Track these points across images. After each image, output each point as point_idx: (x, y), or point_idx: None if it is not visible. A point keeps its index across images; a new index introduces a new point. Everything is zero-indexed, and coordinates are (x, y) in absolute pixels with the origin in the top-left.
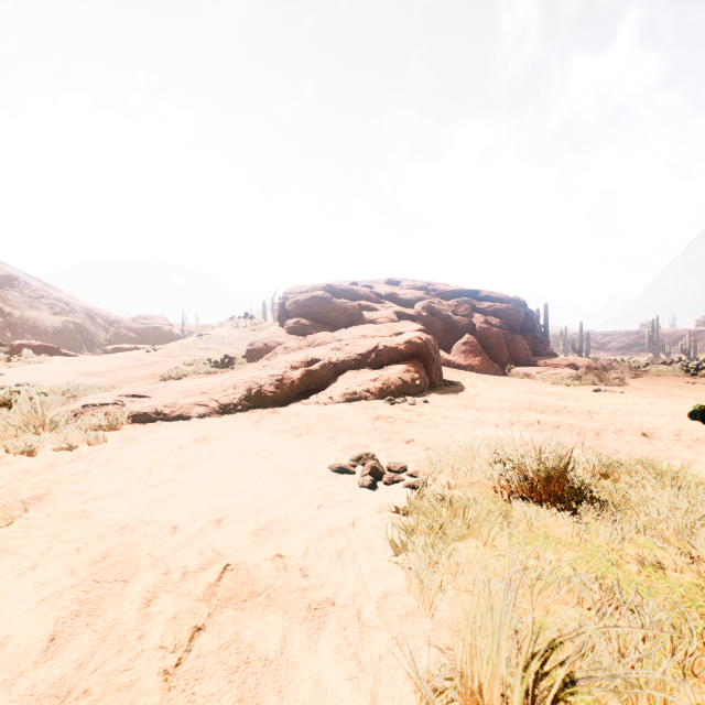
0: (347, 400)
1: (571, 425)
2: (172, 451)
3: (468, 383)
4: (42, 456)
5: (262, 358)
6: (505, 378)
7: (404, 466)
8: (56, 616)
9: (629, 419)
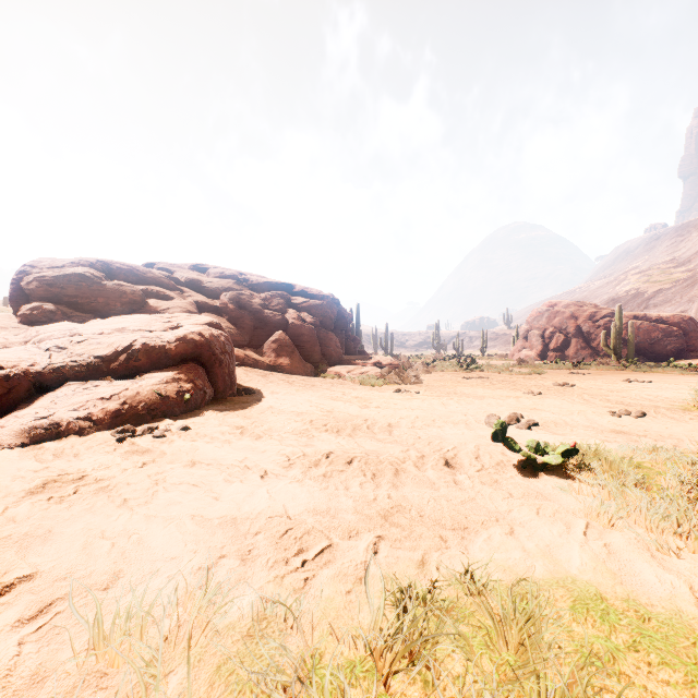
0: (35, 439)
1: (367, 455)
2: None
3: (270, 390)
4: None
5: None
6: (315, 379)
7: None
8: None
9: (428, 433)
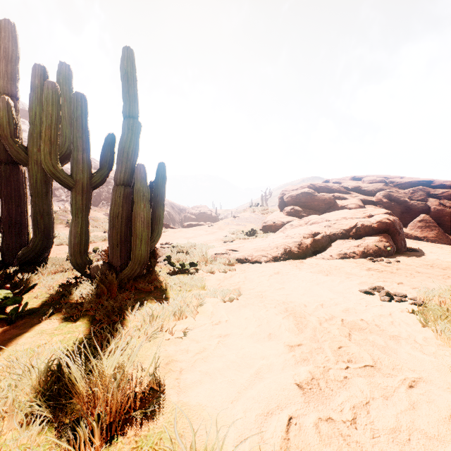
0: (341, 257)
1: None
2: (269, 276)
3: (427, 250)
4: (216, 274)
5: (278, 231)
6: None
7: (405, 294)
8: (292, 322)
9: None
